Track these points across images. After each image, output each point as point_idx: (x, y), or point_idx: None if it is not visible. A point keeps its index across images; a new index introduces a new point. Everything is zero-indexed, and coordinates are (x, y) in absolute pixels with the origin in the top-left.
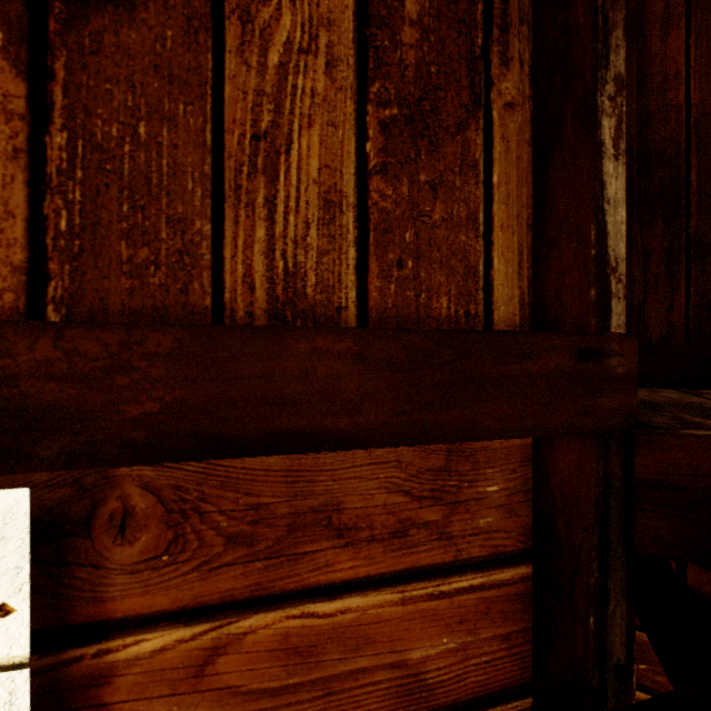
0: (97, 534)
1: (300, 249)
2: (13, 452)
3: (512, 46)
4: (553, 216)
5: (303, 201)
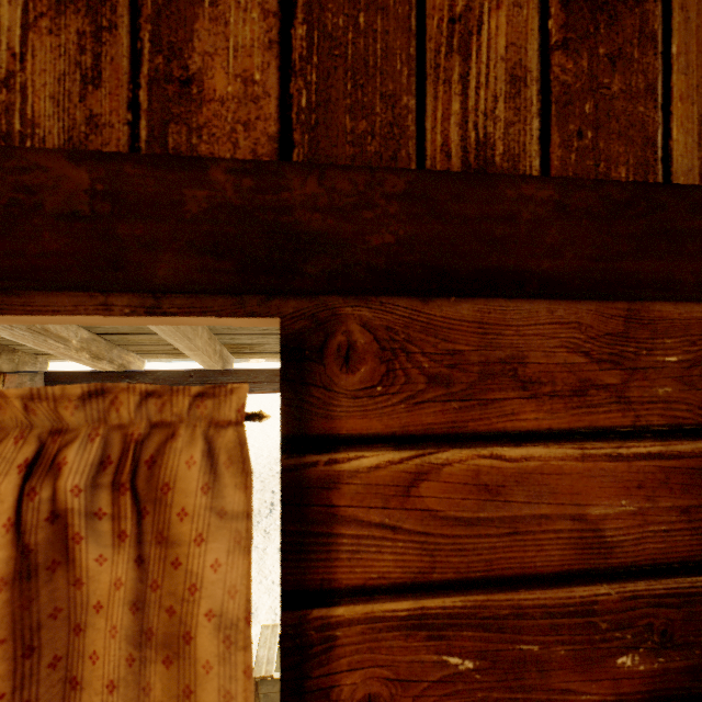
0: (327, 362)
1: (489, 121)
2: (290, 268)
3: None
4: None
5: (492, 77)
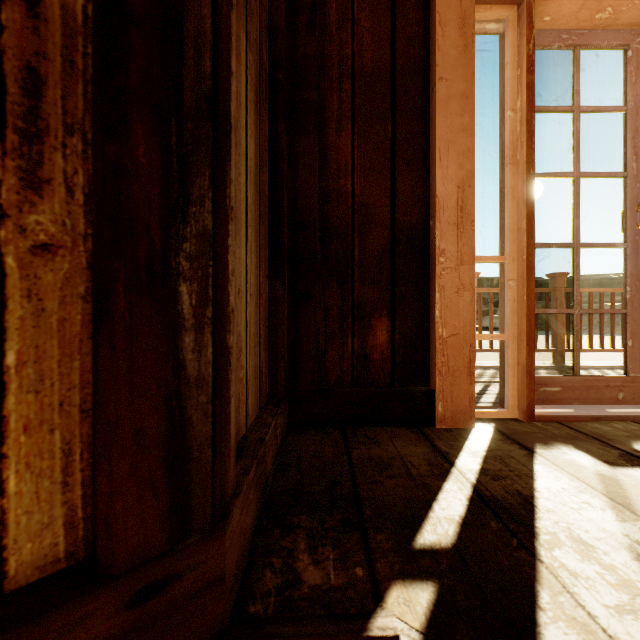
0: None
1: None
2: None
3: (51, 162)
4: (102, 415)
5: None
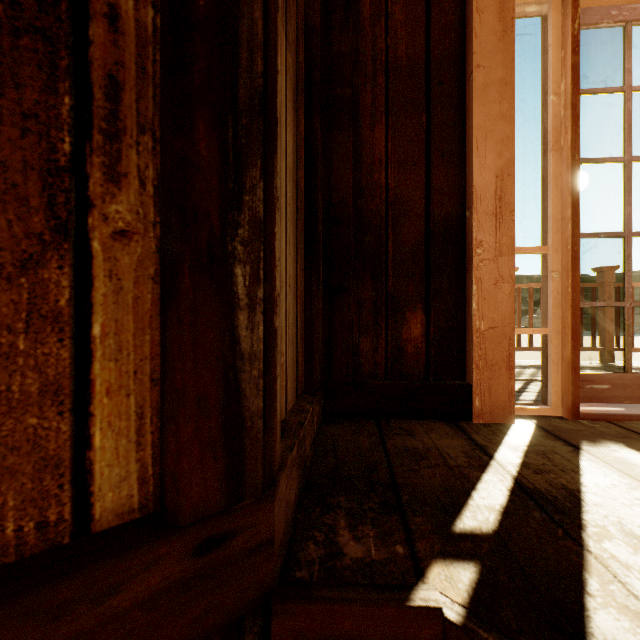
0: None
1: None
2: None
3: (127, 158)
4: (171, 382)
5: None
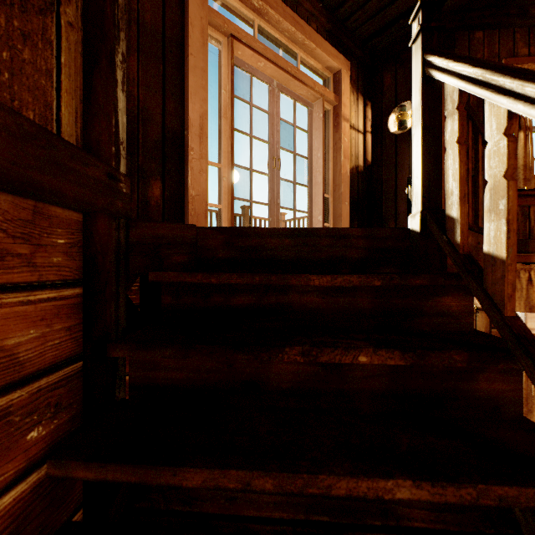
0: None
1: None
2: None
3: None
4: (97, 101)
5: None
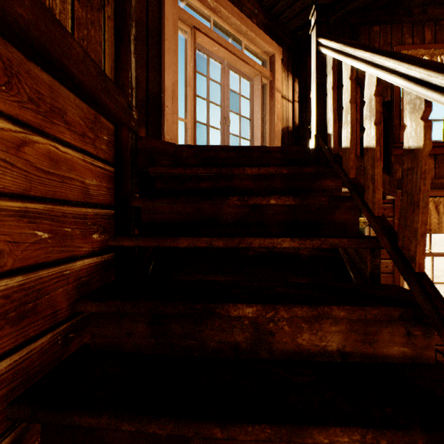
0: None
1: (54, 3)
2: None
3: None
4: (122, 61)
5: None
